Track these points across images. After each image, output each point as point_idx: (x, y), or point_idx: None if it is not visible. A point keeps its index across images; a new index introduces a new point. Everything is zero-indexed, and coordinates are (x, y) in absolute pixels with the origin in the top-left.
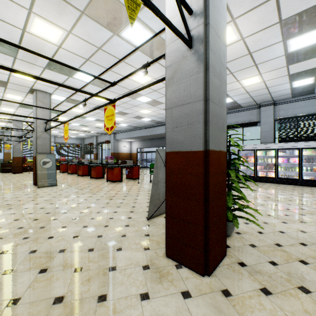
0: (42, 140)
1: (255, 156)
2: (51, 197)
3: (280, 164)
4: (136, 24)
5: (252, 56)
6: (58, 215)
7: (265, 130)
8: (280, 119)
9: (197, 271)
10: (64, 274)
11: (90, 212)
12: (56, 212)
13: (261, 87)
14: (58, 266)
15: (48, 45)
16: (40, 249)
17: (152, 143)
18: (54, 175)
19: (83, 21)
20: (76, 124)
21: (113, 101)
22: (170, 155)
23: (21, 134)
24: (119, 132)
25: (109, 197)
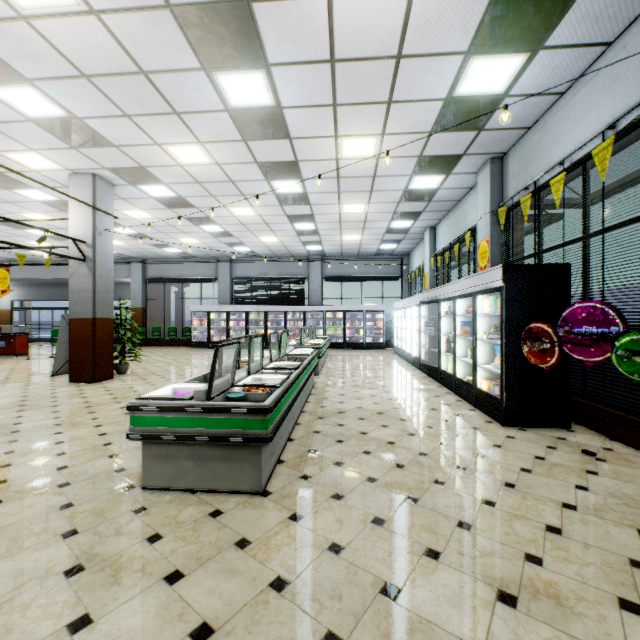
0: None
1: (209, 319)
2: None
3: (235, 328)
4: (37, 191)
5: (176, 227)
6: None
7: (223, 289)
8: (236, 278)
9: (89, 382)
10: None
11: None
12: None
13: (205, 246)
14: None
15: None
16: None
17: (54, 292)
18: None
19: None
20: None
21: (8, 266)
22: (72, 320)
23: None
24: None
25: None
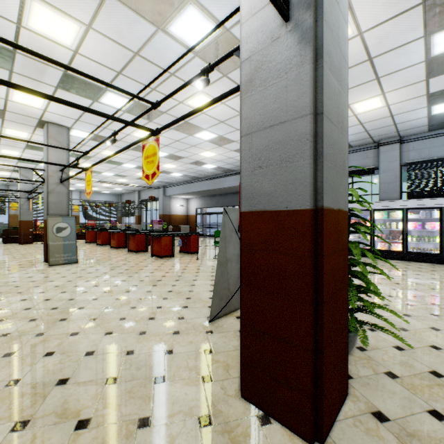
0: (57, 196)
1: (372, 219)
2: (65, 282)
3: (410, 232)
4: (191, 11)
5: (372, 63)
6: (69, 311)
7: (387, 181)
8: (409, 163)
9: (299, 432)
10: (55, 435)
11: (119, 307)
12: (67, 307)
13: (383, 114)
14: (48, 415)
15: (58, 50)
16: (26, 377)
17: (218, 201)
18: (73, 247)
19: (108, 8)
20: (109, 173)
21: (156, 132)
22: (247, 217)
23: (31, 188)
24: (170, 184)
25: (152, 282)
